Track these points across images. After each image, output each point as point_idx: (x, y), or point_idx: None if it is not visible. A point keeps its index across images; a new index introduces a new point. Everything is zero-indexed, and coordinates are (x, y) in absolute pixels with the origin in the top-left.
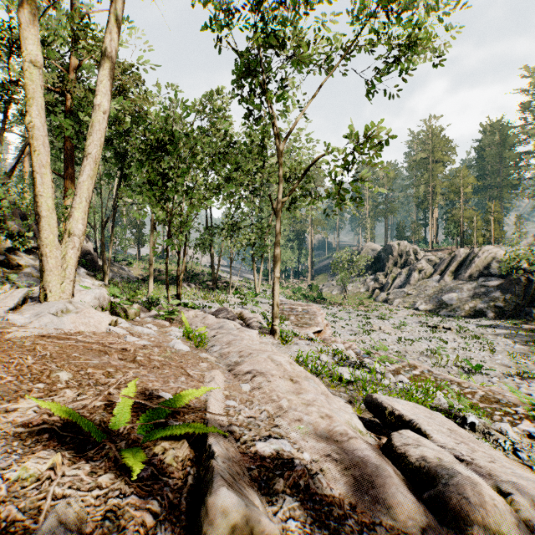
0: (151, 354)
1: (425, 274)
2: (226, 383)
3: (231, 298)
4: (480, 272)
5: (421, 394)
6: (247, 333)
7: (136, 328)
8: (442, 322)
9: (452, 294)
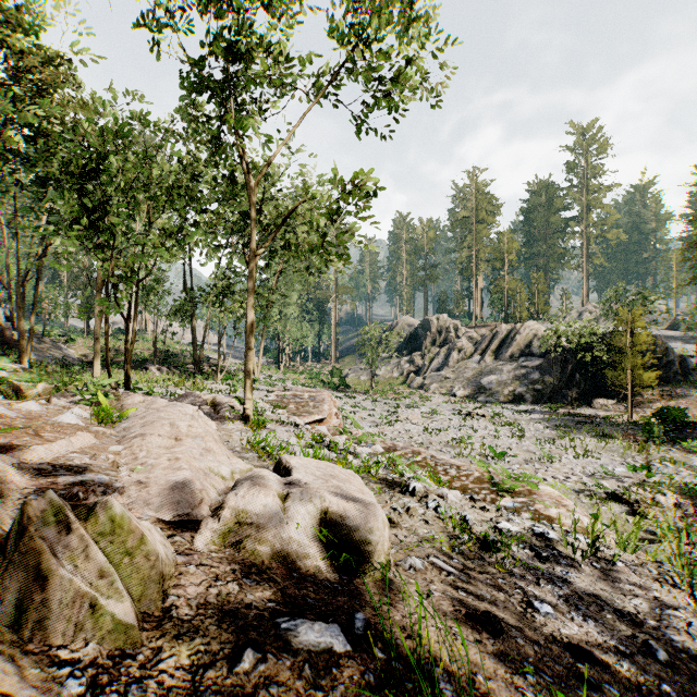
0: (7, 422)
1: (465, 354)
2: (91, 444)
3: (219, 384)
4: (521, 352)
5: (384, 469)
6: (180, 408)
7: (15, 404)
8: (478, 408)
9: (492, 377)
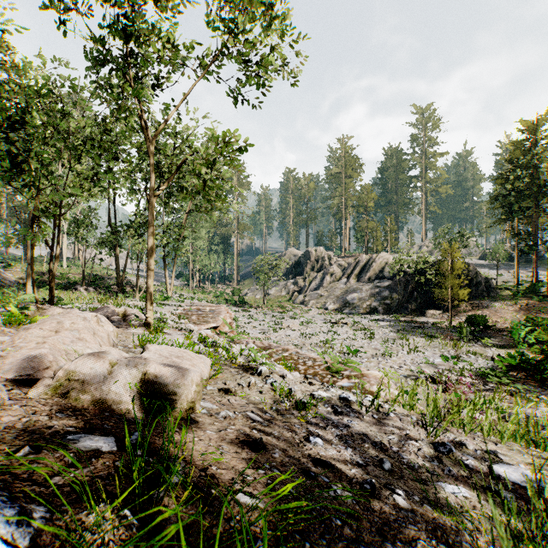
0: None
1: (336, 277)
2: None
3: (137, 301)
4: (376, 275)
5: (245, 359)
6: (80, 314)
7: None
8: (343, 318)
9: (354, 294)
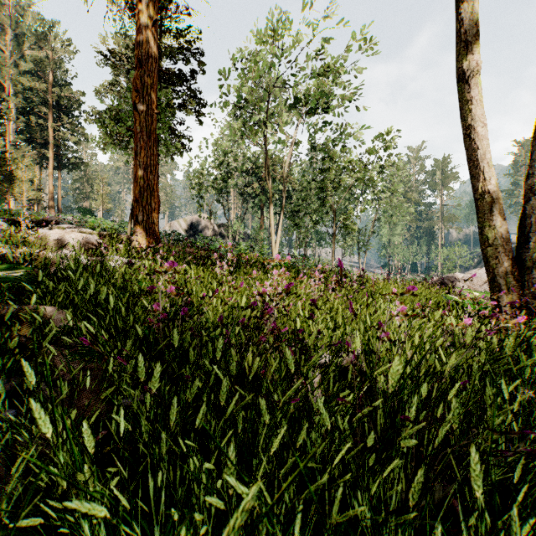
0: None
1: None
2: None
3: None
4: None
5: None
6: None
7: None
8: None
9: None
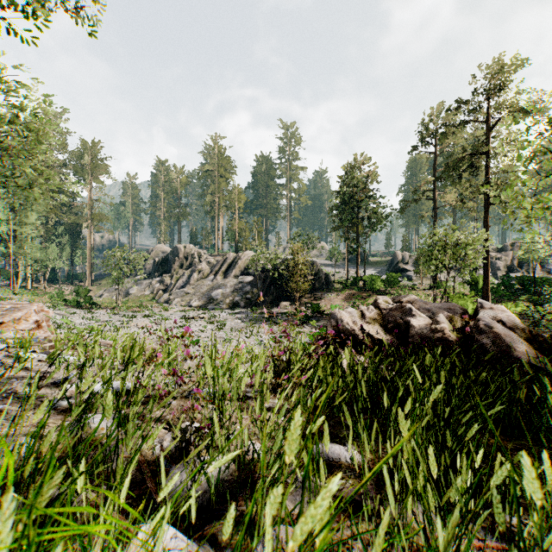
0: None
1: (204, 274)
2: None
3: None
4: (242, 272)
5: None
6: None
7: None
8: (204, 314)
9: (219, 290)
